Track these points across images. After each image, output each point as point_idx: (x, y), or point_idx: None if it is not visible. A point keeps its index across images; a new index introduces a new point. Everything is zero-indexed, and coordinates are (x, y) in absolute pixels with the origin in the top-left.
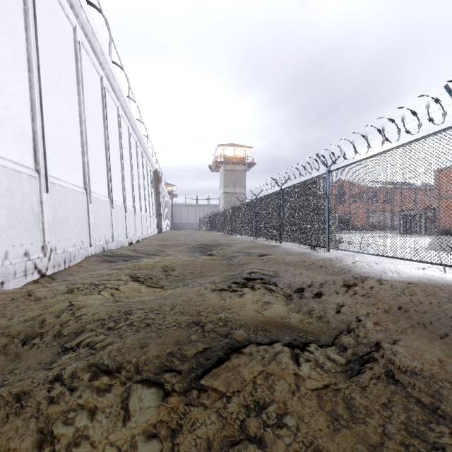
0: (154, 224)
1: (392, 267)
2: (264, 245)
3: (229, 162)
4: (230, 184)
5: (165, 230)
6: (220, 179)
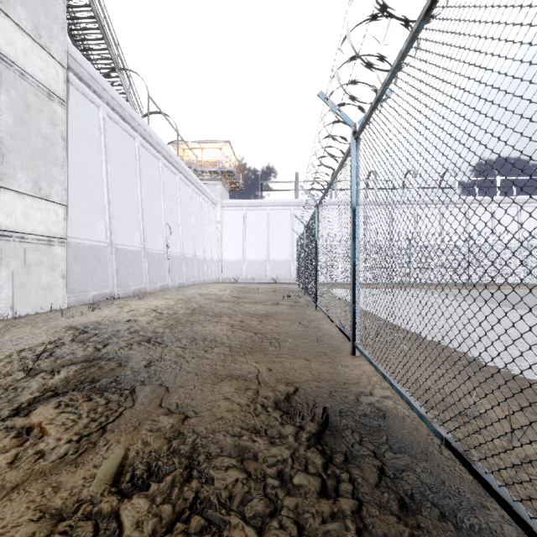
0: None
1: None
2: None
3: None
4: None
5: None
6: None
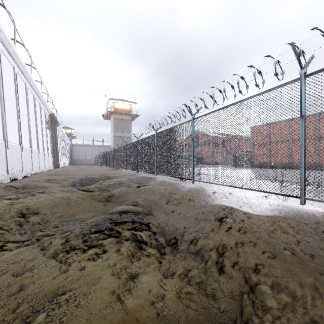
0: (49, 160)
1: (243, 196)
2: (143, 178)
3: (119, 113)
4: (119, 130)
5: (63, 165)
6: (111, 126)
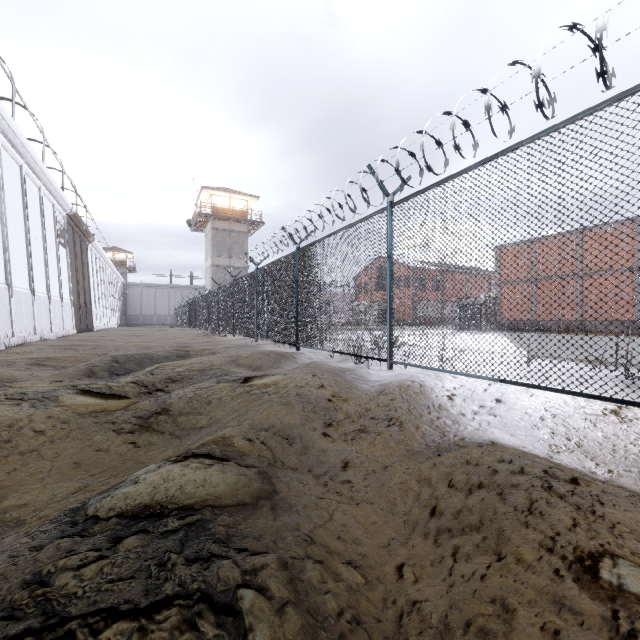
0: (64, 315)
1: (545, 410)
2: (267, 355)
3: (221, 217)
4: (223, 253)
5: (104, 327)
6: (207, 244)
